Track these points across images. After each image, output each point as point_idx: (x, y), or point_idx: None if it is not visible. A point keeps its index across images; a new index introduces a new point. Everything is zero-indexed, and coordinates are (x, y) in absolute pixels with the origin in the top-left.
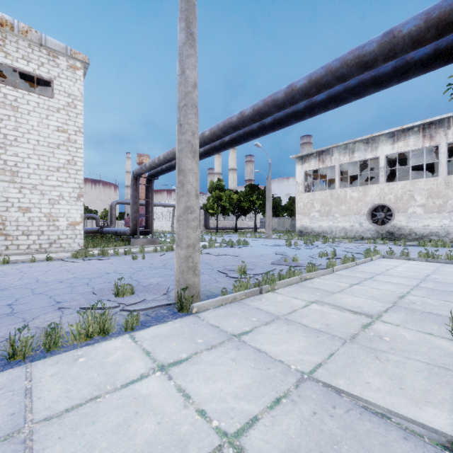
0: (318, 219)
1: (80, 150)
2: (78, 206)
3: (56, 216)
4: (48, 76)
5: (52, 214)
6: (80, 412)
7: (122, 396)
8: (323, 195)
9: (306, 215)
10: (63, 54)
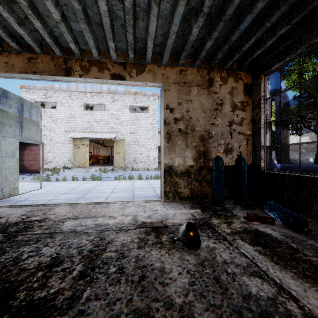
0: (305, 154)
1: (157, 130)
2: (156, 152)
3: (149, 155)
4: (147, 105)
5: (148, 155)
6: (154, 182)
7: (159, 182)
8: (309, 136)
9: (295, 151)
10: (151, 95)
